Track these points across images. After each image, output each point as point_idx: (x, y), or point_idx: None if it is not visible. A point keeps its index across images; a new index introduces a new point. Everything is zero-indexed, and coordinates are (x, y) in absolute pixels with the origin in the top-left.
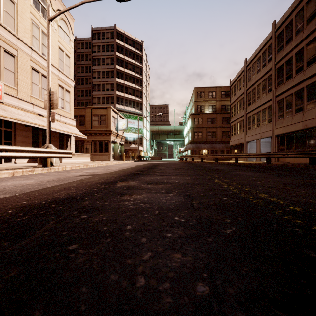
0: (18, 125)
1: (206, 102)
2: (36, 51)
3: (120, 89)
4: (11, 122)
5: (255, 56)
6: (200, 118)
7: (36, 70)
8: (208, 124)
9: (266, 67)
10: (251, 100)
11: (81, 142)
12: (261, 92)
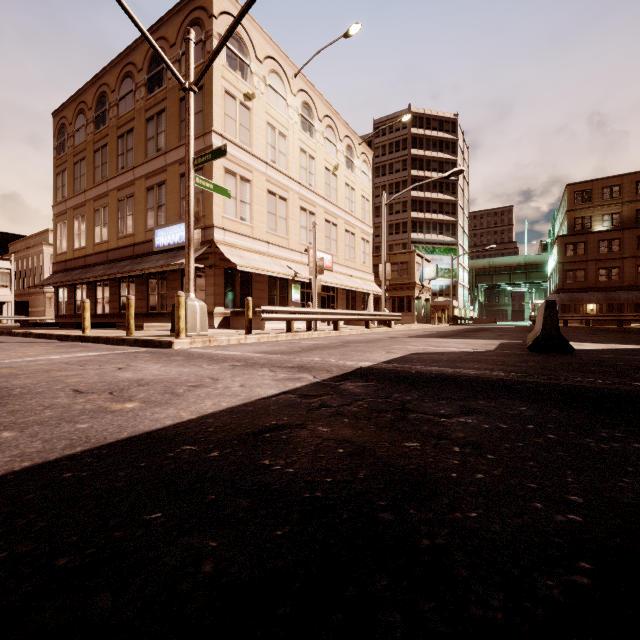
0: (338, 289)
1: (595, 209)
2: (348, 212)
3: (418, 207)
4: (334, 287)
5: None
6: (580, 243)
7: (347, 231)
8: (599, 253)
9: None
10: None
11: (375, 300)
12: None
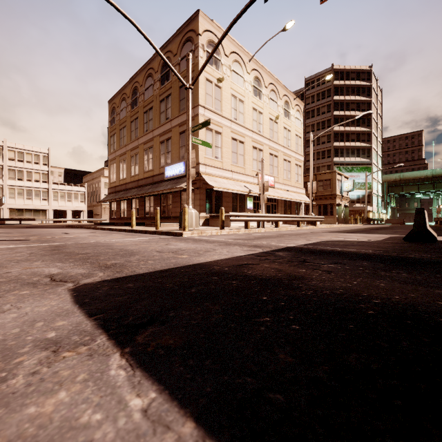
0: (279, 200)
1: None
2: (285, 147)
3: (339, 138)
4: (276, 199)
5: None
6: None
7: (285, 160)
8: None
9: None
10: None
11: (306, 206)
12: None
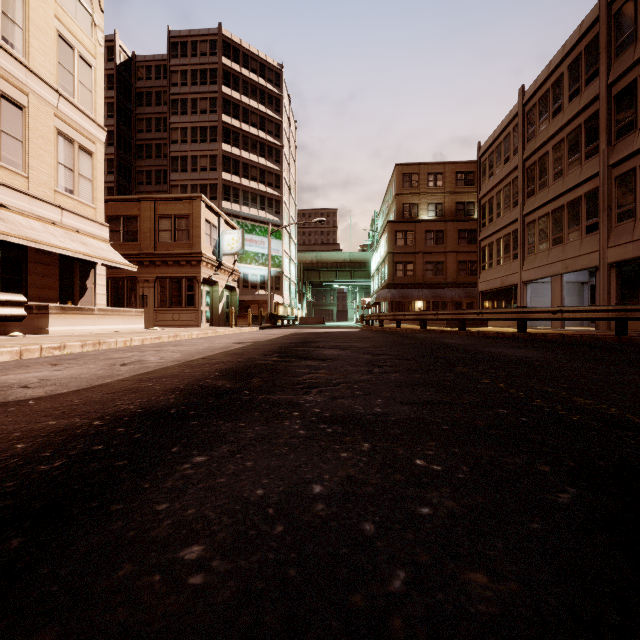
0: None
1: (421, 196)
2: None
3: (232, 167)
4: None
5: (547, 76)
6: (410, 232)
7: None
8: (426, 245)
9: (580, 98)
10: (537, 184)
11: (129, 282)
12: (567, 160)
